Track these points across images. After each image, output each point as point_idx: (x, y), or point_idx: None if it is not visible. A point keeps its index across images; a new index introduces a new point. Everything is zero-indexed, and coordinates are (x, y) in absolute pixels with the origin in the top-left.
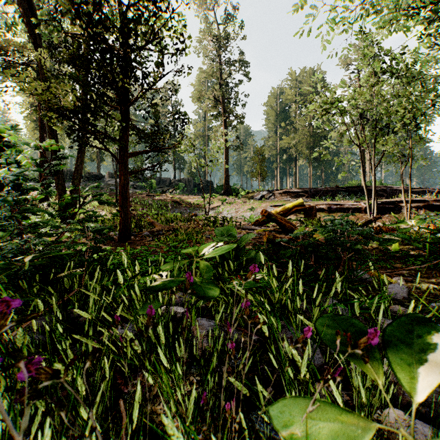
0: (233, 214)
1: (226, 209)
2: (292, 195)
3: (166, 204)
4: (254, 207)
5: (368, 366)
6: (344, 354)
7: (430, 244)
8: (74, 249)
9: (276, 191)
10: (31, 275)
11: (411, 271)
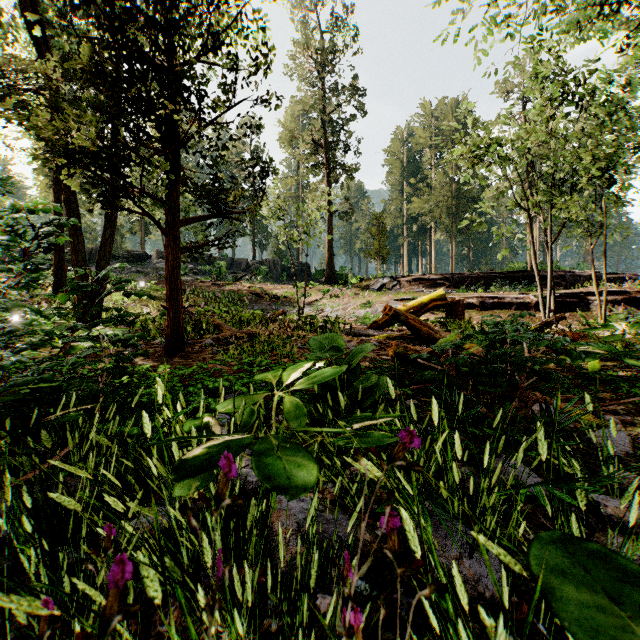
0: (339, 312)
1: (329, 304)
2: (426, 284)
3: (241, 297)
4: (370, 302)
5: None
6: None
7: None
8: (94, 368)
9: (402, 278)
10: None
11: (627, 406)
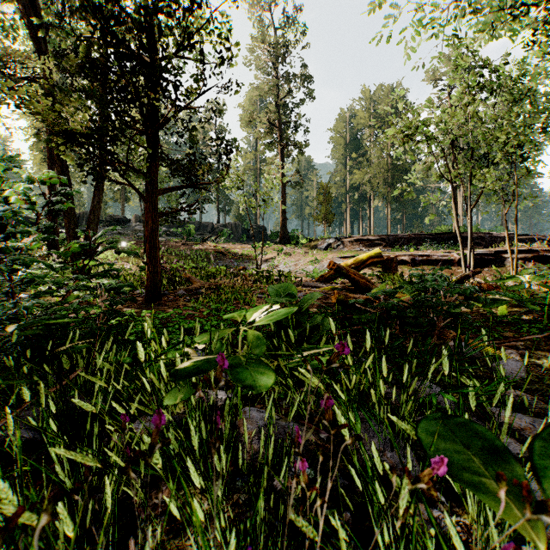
0: (292, 268)
1: (283, 261)
2: (366, 244)
3: (208, 255)
4: (318, 259)
5: (520, 513)
6: (475, 487)
7: (549, 306)
8: (87, 313)
9: (345, 239)
10: (21, 349)
11: (526, 342)
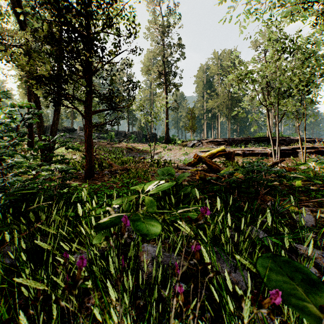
0: (172, 158)
1: (166, 154)
2: (215, 143)
3: (122, 150)
4: (187, 153)
5: None
6: (300, 310)
7: None
8: (49, 185)
9: (203, 140)
10: (6, 208)
11: (314, 203)
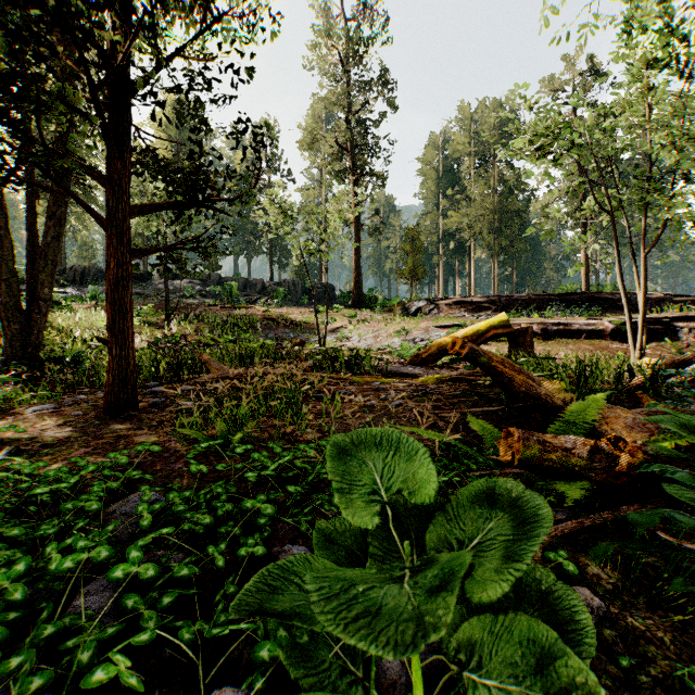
0: (369, 341)
1: (357, 331)
2: (469, 308)
3: (254, 323)
4: (406, 329)
5: None
6: None
7: None
8: None
9: (440, 301)
10: None
11: None
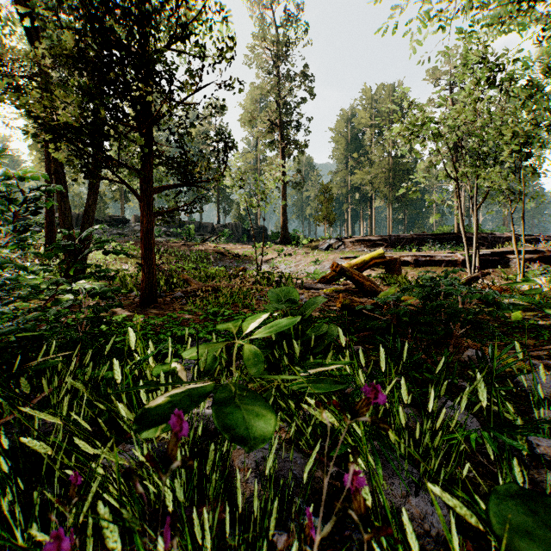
0: (292, 269)
1: (284, 262)
2: (367, 244)
3: (207, 256)
4: (319, 260)
5: None
6: None
7: None
8: (77, 317)
9: (346, 239)
10: None
11: (548, 351)
